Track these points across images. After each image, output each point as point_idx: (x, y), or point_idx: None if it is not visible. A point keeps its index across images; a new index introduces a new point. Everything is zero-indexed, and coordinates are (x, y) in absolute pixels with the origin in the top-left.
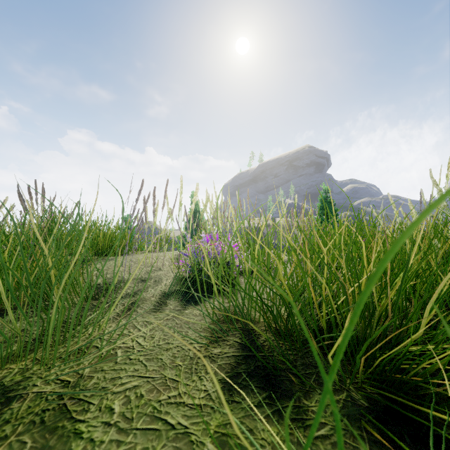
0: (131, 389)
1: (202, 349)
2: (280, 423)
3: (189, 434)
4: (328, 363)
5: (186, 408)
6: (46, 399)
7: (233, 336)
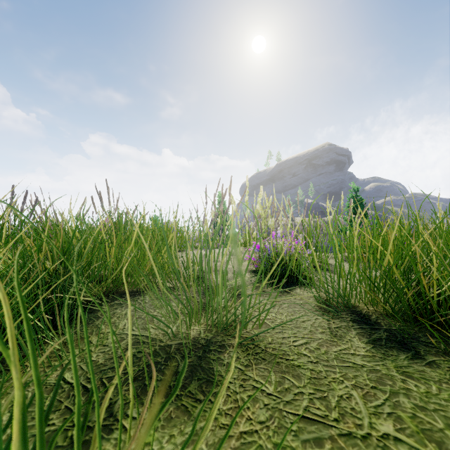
0: (304, 344)
1: (330, 322)
2: (440, 369)
3: (378, 370)
4: (445, 336)
5: (360, 357)
6: (248, 347)
7: (347, 315)
